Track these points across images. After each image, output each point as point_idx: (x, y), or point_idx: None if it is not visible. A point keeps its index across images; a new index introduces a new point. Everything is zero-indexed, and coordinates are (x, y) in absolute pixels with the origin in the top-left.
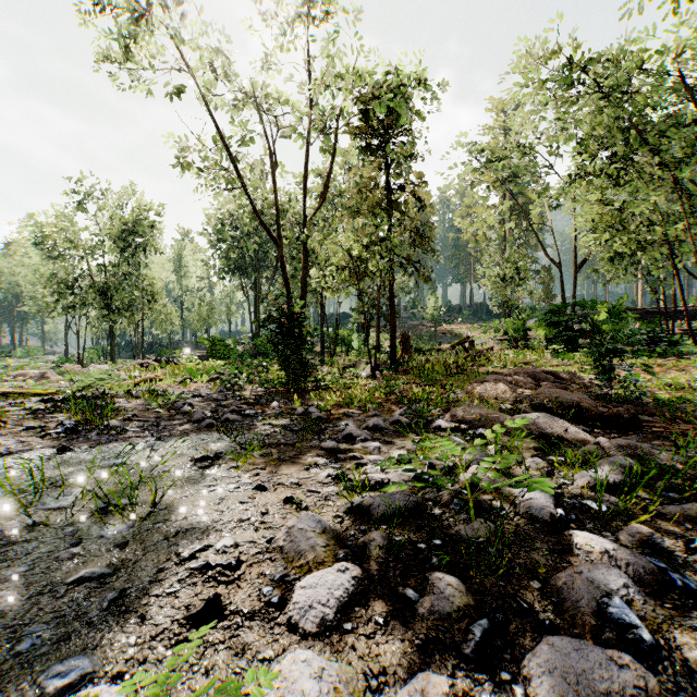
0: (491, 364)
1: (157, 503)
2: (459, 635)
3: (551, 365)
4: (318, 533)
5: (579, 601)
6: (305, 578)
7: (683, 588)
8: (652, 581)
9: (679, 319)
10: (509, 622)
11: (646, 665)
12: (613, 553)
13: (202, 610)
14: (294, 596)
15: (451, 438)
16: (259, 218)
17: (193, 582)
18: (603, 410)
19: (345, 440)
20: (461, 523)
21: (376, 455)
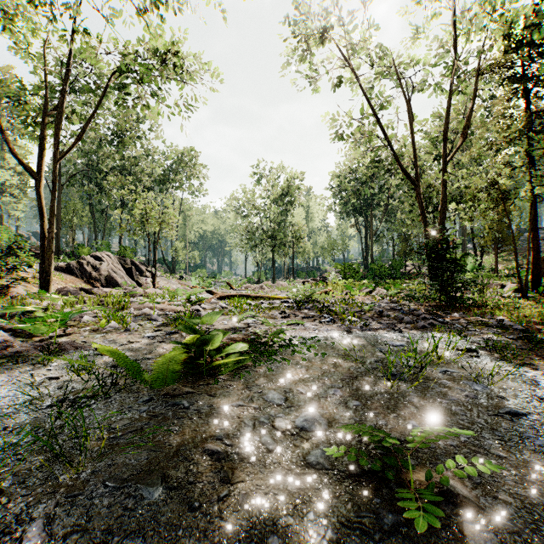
0: None
1: (507, 375)
2: None
3: None
4: None
5: None
6: None
7: None
8: None
9: None
10: None
11: None
12: None
13: None
14: None
15: None
16: (400, 167)
17: None
18: None
19: None
20: None
21: None
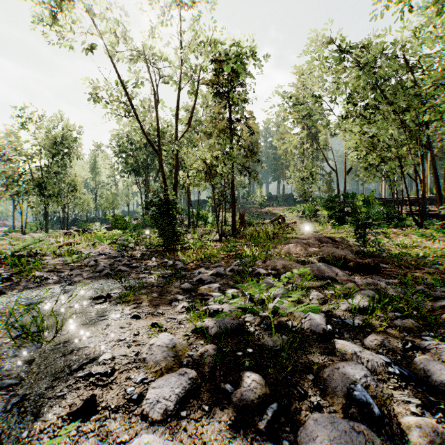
0: (295, 232)
1: (58, 331)
2: (257, 415)
3: (331, 233)
4: (170, 347)
5: (336, 388)
6: (156, 381)
7: (400, 375)
8: (382, 371)
9: (405, 205)
10: (291, 404)
11: (375, 430)
12: (359, 354)
13: (80, 407)
14: (147, 394)
15: (265, 280)
16: (146, 137)
17: (78, 386)
18: (360, 260)
19: (197, 283)
20: (266, 337)
21: (216, 292)
